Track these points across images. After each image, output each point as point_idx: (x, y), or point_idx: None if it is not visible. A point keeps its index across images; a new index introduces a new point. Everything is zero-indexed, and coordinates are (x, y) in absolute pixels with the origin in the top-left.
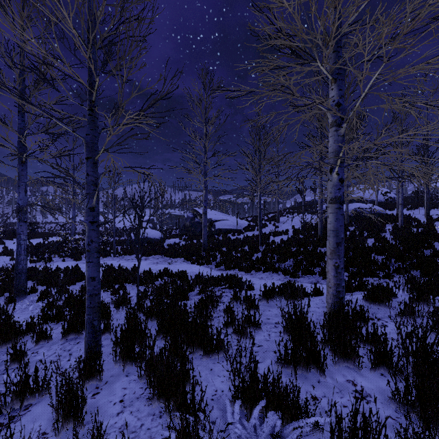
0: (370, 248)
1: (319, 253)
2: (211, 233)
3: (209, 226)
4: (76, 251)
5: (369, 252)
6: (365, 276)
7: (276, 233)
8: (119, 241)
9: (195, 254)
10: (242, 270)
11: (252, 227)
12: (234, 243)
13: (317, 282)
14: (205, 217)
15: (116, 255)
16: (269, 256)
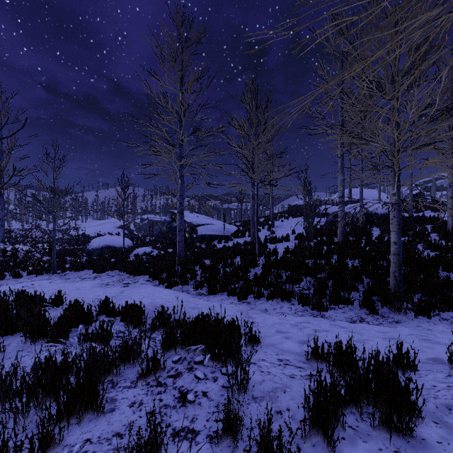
0: (433, 261)
1: (353, 269)
2: (192, 240)
3: (190, 231)
4: (2, 266)
5: (436, 267)
6: (443, 309)
7: (274, 239)
8: (74, 251)
9: (166, 269)
10: (233, 295)
11: (242, 232)
12: (220, 252)
13: (362, 319)
14: (181, 218)
15: (58, 271)
16: (273, 272)
